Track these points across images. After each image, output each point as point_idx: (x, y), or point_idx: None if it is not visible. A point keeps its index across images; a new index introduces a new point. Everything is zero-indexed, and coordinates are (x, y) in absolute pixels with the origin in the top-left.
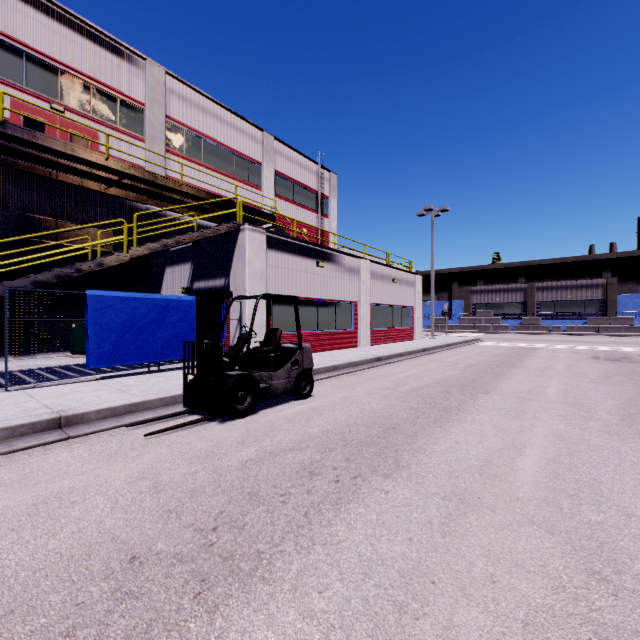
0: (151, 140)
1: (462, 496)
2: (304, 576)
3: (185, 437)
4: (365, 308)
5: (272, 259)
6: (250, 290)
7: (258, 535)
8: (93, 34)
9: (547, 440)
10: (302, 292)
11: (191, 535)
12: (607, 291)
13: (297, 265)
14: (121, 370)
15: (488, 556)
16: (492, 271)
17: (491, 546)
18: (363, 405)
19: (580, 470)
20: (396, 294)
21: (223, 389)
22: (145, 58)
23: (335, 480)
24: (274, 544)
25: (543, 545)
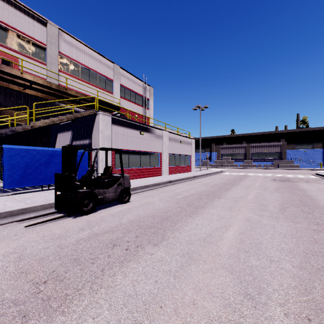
0: (50, 64)
1: (191, 254)
2: (88, 308)
3: (50, 227)
4: (165, 156)
5: (115, 130)
6: (102, 146)
7: (70, 284)
8: (15, 4)
9: (242, 222)
10: (131, 147)
11: (29, 287)
12: (282, 148)
13: (129, 133)
14: (27, 189)
15: (195, 289)
16: (230, 138)
17: (198, 282)
18: (155, 206)
19: (254, 237)
20: (182, 149)
21: (75, 199)
22: (46, 20)
23: (126, 248)
24: (77, 289)
25: (225, 280)
